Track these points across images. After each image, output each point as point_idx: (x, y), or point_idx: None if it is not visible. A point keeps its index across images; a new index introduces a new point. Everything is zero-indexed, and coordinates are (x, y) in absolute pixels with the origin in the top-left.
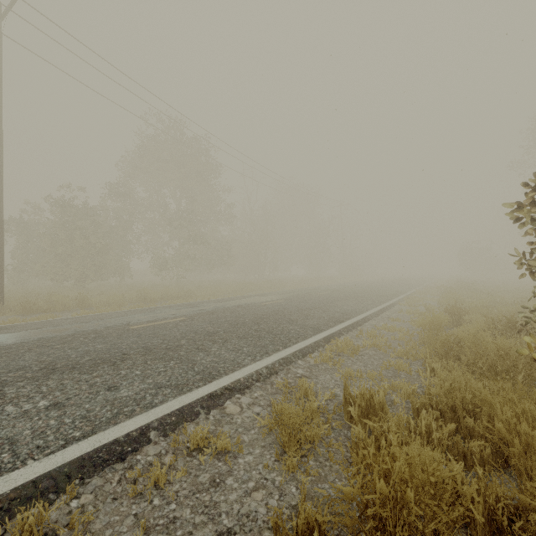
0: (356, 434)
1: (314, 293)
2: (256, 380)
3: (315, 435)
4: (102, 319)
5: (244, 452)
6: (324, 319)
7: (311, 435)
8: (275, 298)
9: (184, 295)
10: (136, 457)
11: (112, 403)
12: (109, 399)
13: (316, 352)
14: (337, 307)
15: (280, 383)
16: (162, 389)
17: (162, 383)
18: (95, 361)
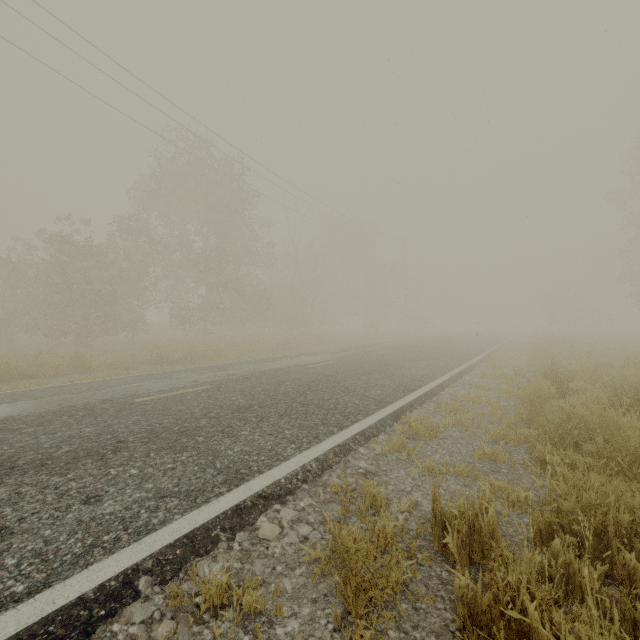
0: (462, 587)
1: (373, 352)
2: (303, 480)
3: (394, 580)
4: (100, 388)
5: (284, 613)
6: (389, 387)
7: (389, 581)
8: (325, 358)
9: (211, 354)
10: (112, 628)
11: (87, 526)
12: (83, 520)
13: (383, 434)
14: (405, 371)
15: (336, 485)
16: (165, 499)
17: (166, 489)
18: (76, 453)
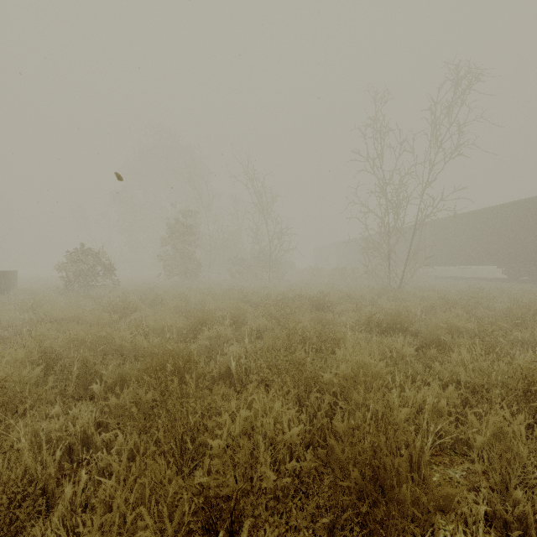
0: None
1: None
2: None
3: None
4: None
5: None
6: None
7: None
8: None
9: None
10: None
11: None
12: None
13: None
14: None
15: None
16: None
17: None
18: None
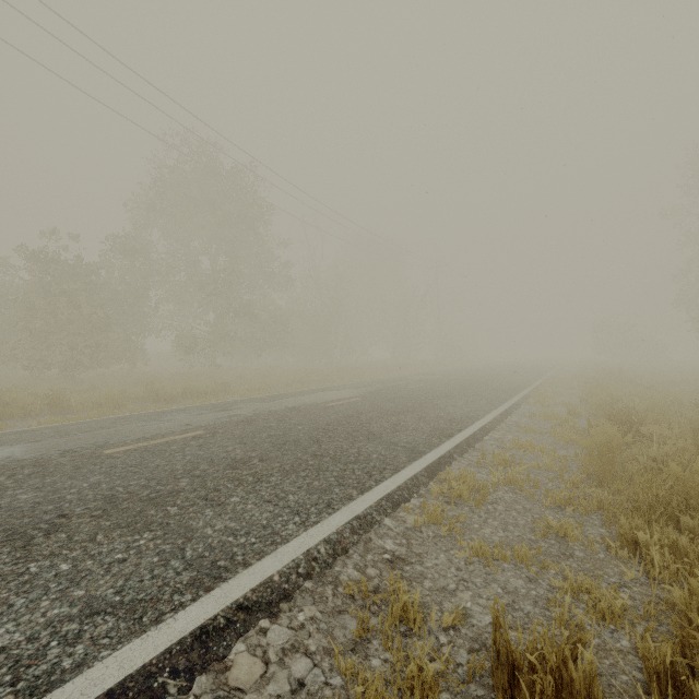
0: None
1: (403, 386)
2: (306, 575)
3: None
4: (68, 434)
5: None
6: (423, 431)
7: None
8: (347, 395)
9: (217, 389)
10: None
11: None
12: None
13: (416, 497)
14: (440, 410)
15: (351, 586)
16: (95, 618)
17: (103, 598)
18: None
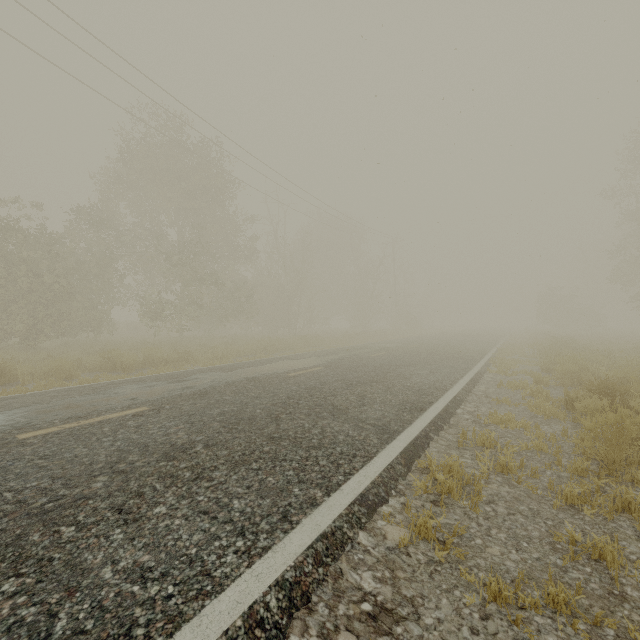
0: None
1: (365, 355)
2: None
3: None
4: None
5: None
6: (392, 405)
7: None
8: (309, 364)
9: (178, 358)
10: None
11: None
12: None
13: (395, 495)
14: (406, 380)
15: None
16: None
17: None
18: None
